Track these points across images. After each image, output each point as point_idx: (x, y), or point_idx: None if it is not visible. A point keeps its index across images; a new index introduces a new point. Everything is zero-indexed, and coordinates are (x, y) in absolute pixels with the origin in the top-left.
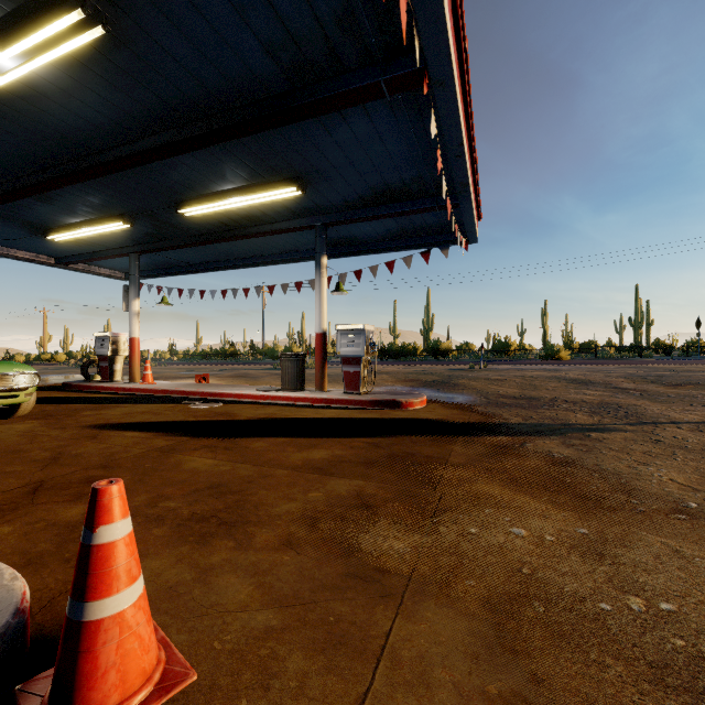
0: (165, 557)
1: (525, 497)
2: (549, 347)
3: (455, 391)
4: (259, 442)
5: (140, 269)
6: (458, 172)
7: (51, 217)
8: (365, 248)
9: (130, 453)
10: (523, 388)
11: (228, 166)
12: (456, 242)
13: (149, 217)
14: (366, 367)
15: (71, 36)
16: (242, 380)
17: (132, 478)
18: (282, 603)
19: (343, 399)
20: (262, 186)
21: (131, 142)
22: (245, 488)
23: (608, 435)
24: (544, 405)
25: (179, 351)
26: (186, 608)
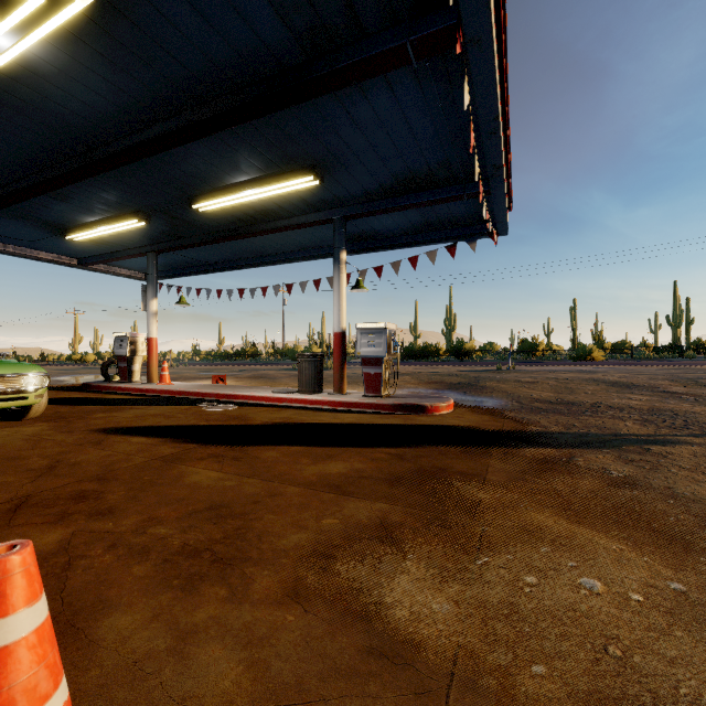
0: (139, 611)
1: (589, 531)
2: (580, 347)
3: (483, 394)
4: (271, 451)
5: (159, 269)
6: (491, 152)
7: (68, 216)
8: (386, 243)
9: (131, 462)
10: (558, 391)
11: (241, 155)
12: (484, 235)
13: (164, 214)
14: (387, 368)
15: (64, 5)
16: (260, 381)
17: (126, 494)
18: (279, 698)
19: (363, 402)
20: (278, 177)
21: (139, 131)
22: (249, 510)
23: (672, 449)
24: (586, 411)
25: (201, 352)
26: (149, 702)
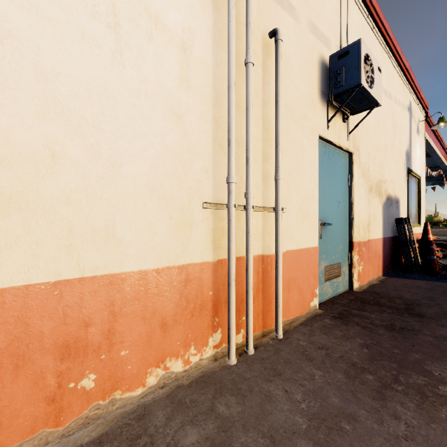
0: None
1: None
2: None
3: None
4: None
5: None
6: None
7: None
8: None
9: None
10: None
11: None
12: None
13: None
14: None
15: None
16: None
17: None
18: None
19: None
20: None
21: None
22: None
23: None
24: None
25: None
26: None
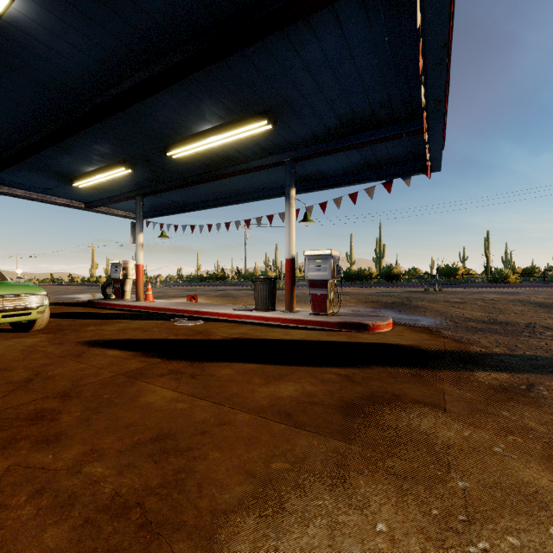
0: None
1: None
2: (497, 271)
3: (417, 313)
4: (226, 368)
5: (147, 210)
6: (434, 86)
7: (72, 167)
8: (329, 182)
9: (99, 377)
10: (488, 311)
11: (204, 104)
12: (418, 172)
13: (146, 162)
14: (332, 290)
15: None
16: (225, 299)
17: (81, 415)
18: None
19: (310, 320)
20: (236, 123)
21: (117, 84)
22: (194, 444)
23: None
24: (523, 332)
25: (183, 276)
26: None
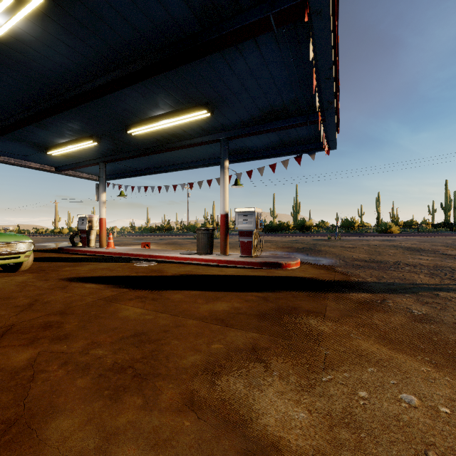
0: (78, 416)
1: (402, 355)
2: (383, 224)
3: (320, 255)
4: (177, 294)
5: (108, 173)
6: (327, 92)
7: (48, 139)
8: (255, 155)
9: (84, 301)
10: (370, 253)
11: (159, 97)
12: (320, 149)
13: (109, 137)
14: (256, 238)
15: None
16: (172, 246)
17: (78, 324)
18: None
19: (239, 261)
20: (183, 111)
21: (91, 81)
22: (161, 337)
23: (454, 295)
24: (390, 267)
25: (135, 227)
26: None
